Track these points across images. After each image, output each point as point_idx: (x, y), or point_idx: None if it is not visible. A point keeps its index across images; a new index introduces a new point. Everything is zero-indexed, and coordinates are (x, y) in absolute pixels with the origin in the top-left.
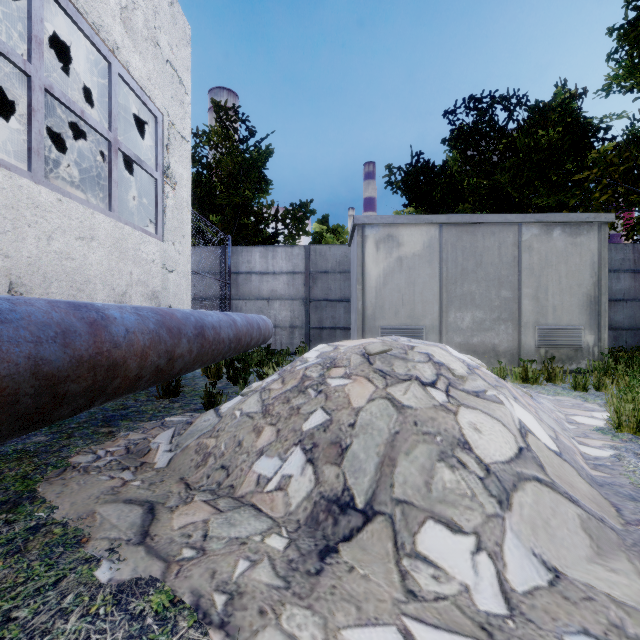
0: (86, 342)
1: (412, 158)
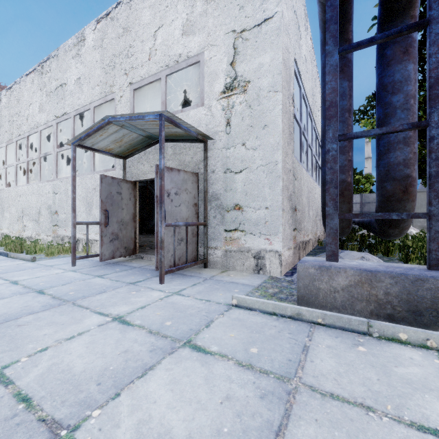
0: None
1: None
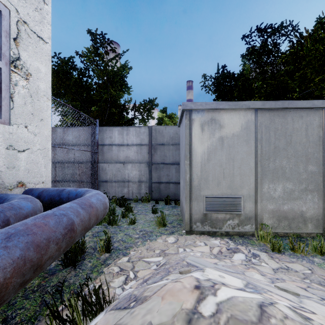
0: None
1: (218, 70)
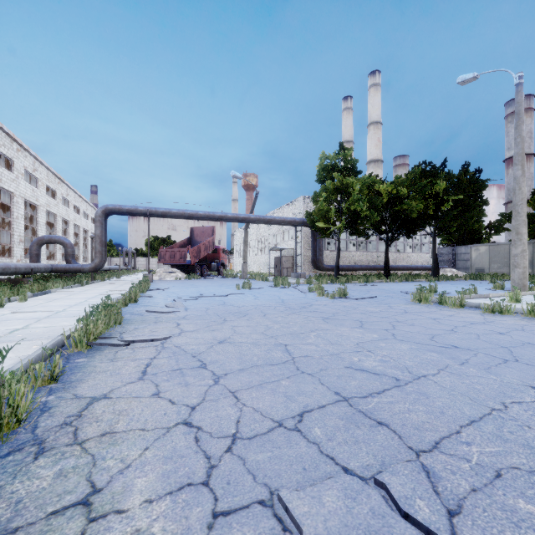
0: (416, 267)
1: None
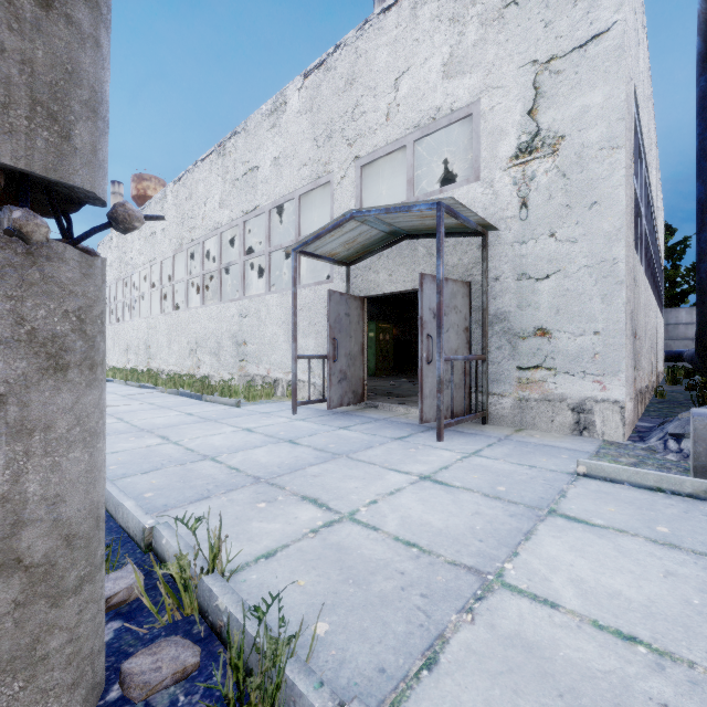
0: None
1: None
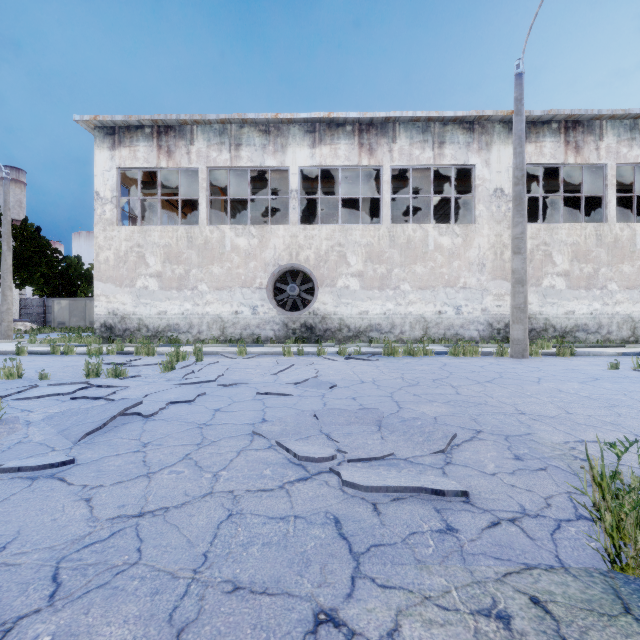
0: None
1: None
